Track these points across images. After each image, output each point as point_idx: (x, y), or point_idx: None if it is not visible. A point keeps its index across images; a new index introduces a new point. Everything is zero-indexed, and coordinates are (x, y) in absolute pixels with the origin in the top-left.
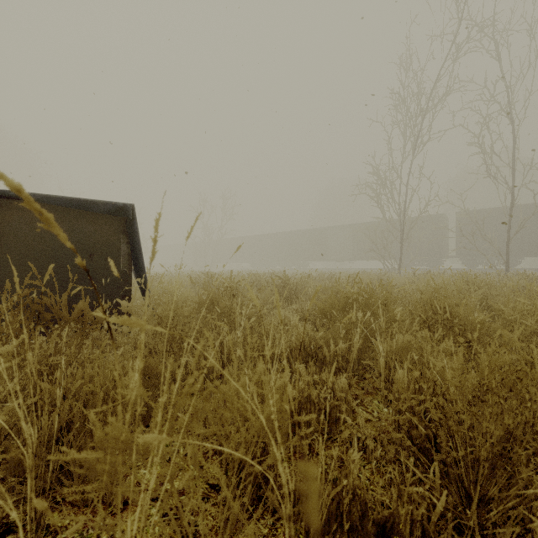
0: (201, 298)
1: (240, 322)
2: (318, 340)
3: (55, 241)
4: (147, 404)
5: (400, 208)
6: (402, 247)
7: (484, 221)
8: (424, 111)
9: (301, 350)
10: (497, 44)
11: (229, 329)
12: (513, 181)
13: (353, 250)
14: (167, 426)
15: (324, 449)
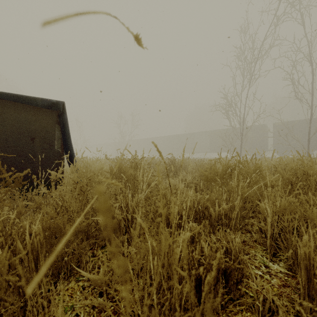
0: (112, 169)
1: (142, 187)
2: (205, 202)
3: (4, 127)
4: (56, 261)
5: (240, 119)
6: (241, 143)
7: (290, 128)
8: (256, 58)
9: (192, 210)
10: (302, 16)
11: (134, 193)
12: (312, 101)
13: (210, 146)
14: (74, 283)
15: (228, 315)
